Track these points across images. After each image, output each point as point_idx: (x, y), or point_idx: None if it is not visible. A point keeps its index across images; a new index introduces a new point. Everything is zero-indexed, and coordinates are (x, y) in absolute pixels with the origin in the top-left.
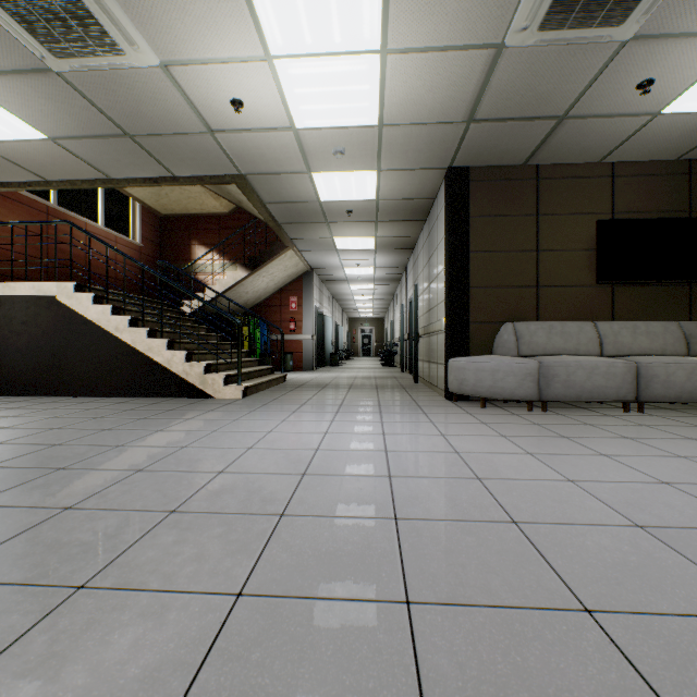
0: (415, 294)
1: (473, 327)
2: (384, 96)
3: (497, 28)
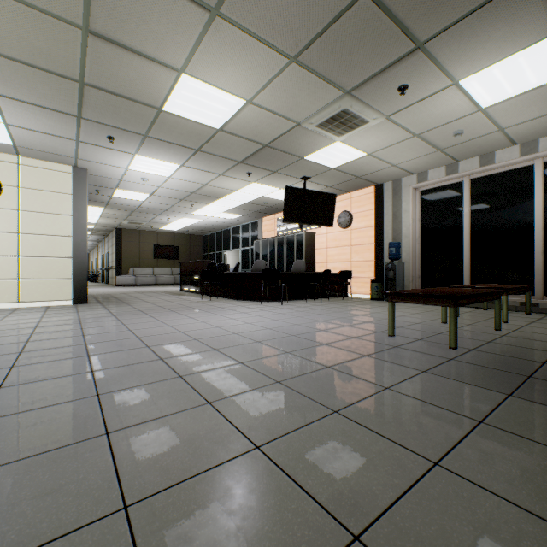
0: (108, 255)
1: (123, 268)
2: (98, 222)
3: (120, 222)
